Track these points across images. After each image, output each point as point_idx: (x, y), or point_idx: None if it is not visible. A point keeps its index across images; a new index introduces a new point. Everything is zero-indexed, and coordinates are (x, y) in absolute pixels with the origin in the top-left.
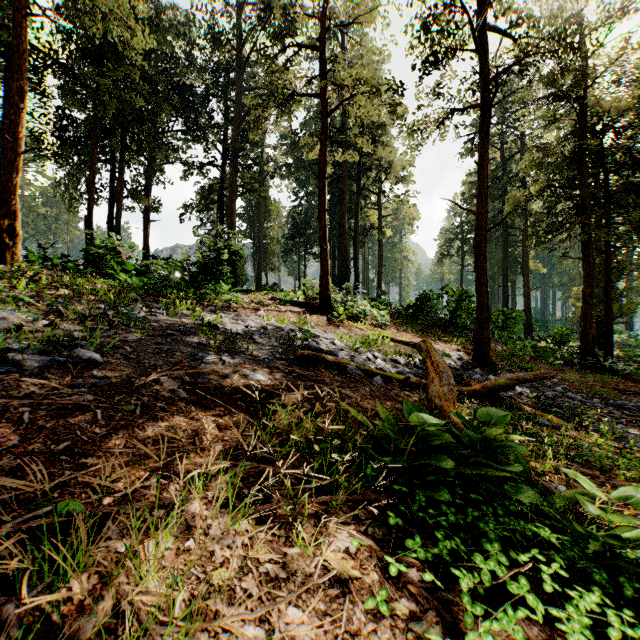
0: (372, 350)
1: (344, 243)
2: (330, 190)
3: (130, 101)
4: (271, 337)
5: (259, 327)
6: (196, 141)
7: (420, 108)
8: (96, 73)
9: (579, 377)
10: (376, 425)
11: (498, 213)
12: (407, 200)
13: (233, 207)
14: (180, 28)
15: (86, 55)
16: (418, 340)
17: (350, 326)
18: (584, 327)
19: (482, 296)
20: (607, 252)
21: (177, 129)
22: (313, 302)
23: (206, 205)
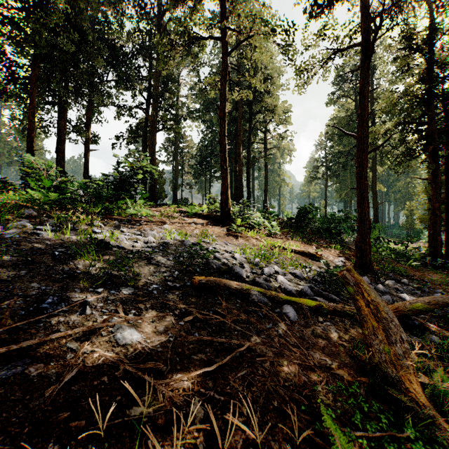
0: (270, 262)
1: (239, 168)
2: (228, 129)
3: (67, 50)
4: (170, 254)
5: (159, 242)
6: (125, 88)
7: (308, 47)
8: (34, 23)
9: (438, 278)
10: (316, 441)
11: (353, 147)
12: (286, 136)
13: (154, 139)
14: (113, 2)
15: (26, 8)
16: (305, 247)
17: (247, 236)
18: (432, 234)
19: (364, 210)
20: (447, 174)
21: (111, 80)
22: (215, 214)
23: (133, 138)
